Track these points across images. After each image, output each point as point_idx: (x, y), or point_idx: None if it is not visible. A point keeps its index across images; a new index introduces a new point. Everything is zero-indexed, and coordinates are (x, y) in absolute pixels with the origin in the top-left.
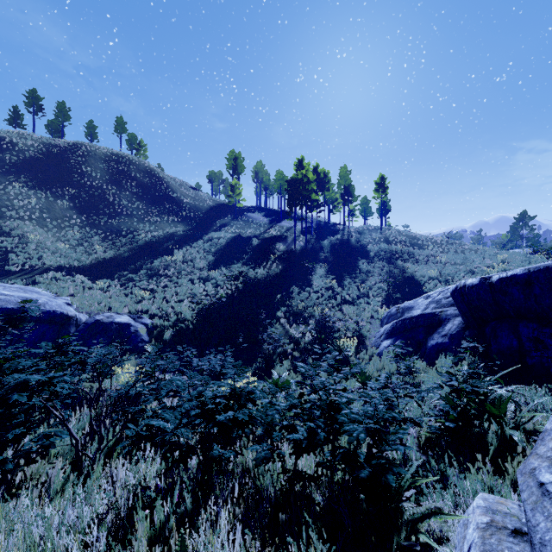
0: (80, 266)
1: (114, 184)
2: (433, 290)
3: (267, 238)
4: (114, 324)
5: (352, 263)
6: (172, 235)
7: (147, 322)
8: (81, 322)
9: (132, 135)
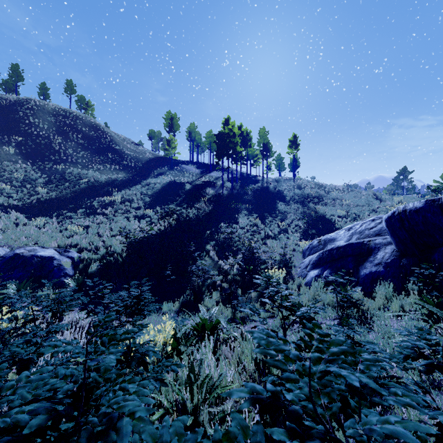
0: (19, 204)
1: (60, 135)
2: (344, 226)
3: (199, 184)
4: (35, 258)
5: (272, 205)
6: (113, 180)
7: (74, 255)
8: None
9: (81, 97)
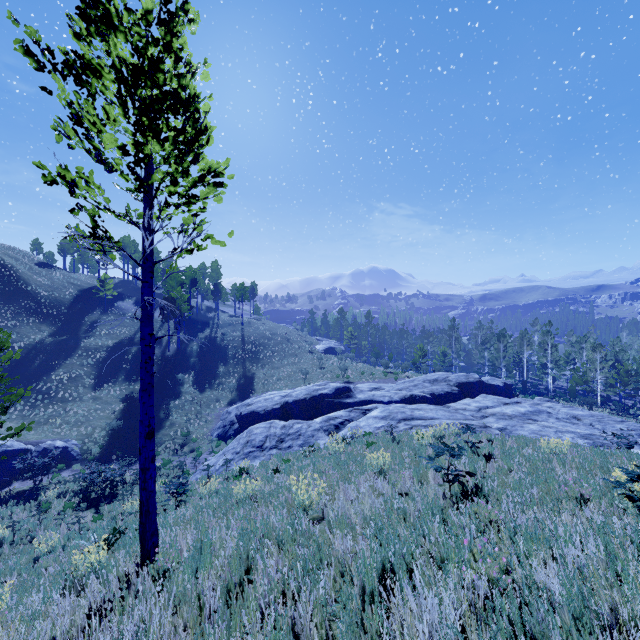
0: None
1: None
2: (256, 390)
3: None
4: (57, 448)
5: (214, 366)
6: (41, 343)
7: (76, 442)
8: (33, 451)
9: None
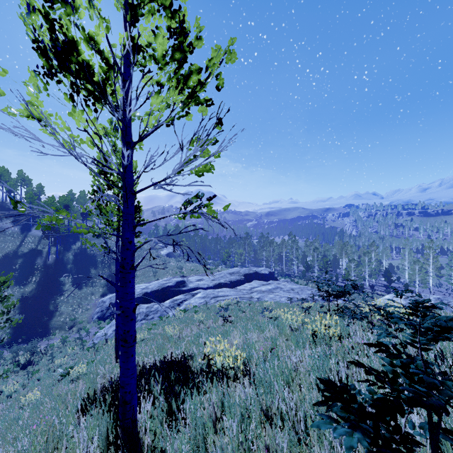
0: None
1: None
2: None
3: (27, 254)
4: None
5: (87, 269)
6: None
7: None
8: None
9: None
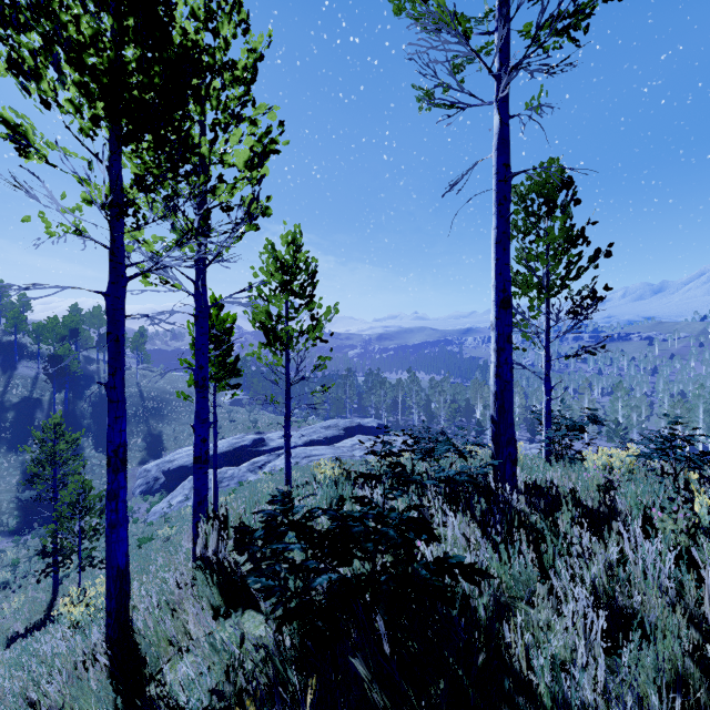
0: None
1: None
2: (168, 447)
3: (19, 405)
4: None
5: None
6: None
7: None
8: None
9: None
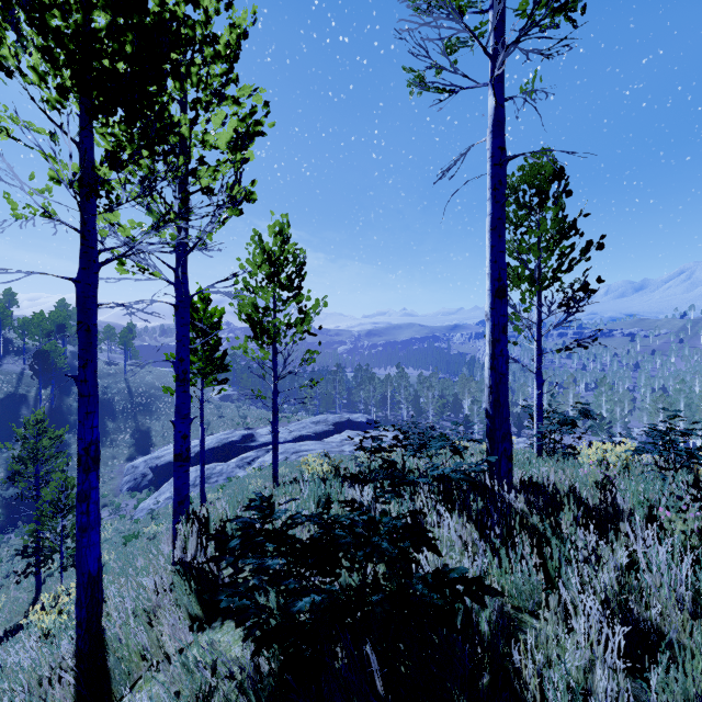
0: None
1: None
2: (156, 443)
3: (4, 401)
4: None
5: (102, 422)
6: None
7: None
8: None
9: None
